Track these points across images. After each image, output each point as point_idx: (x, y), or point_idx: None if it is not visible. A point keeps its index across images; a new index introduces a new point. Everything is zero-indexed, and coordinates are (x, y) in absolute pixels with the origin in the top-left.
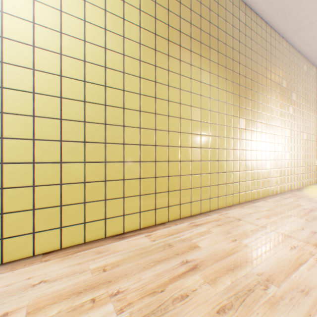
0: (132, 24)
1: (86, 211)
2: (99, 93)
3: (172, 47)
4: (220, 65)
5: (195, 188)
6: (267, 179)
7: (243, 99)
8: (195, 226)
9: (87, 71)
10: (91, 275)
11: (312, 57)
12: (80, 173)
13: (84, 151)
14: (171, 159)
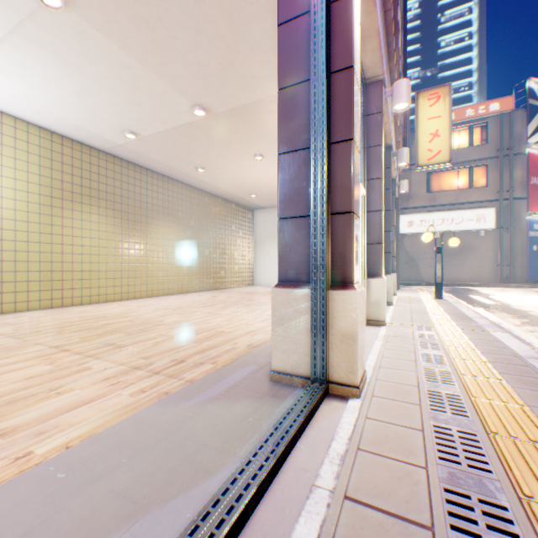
0: (38, 194)
1: (6, 298)
2: (14, 235)
3: (68, 203)
4: (112, 208)
5: (89, 288)
6: (162, 284)
7: (135, 229)
8: (83, 307)
9: (6, 223)
10: (16, 316)
11: (215, 193)
12: (2, 277)
13: (5, 266)
14: (68, 270)
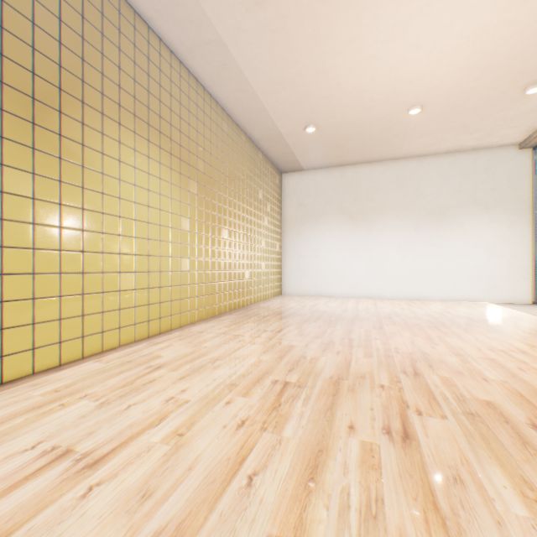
0: None
1: None
2: None
3: None
4: None
5: None
6: (127, 309)
7: (27, 125)
8: None
9: None
10: None
11: (236, 115)
12: None
13: None
14: None
